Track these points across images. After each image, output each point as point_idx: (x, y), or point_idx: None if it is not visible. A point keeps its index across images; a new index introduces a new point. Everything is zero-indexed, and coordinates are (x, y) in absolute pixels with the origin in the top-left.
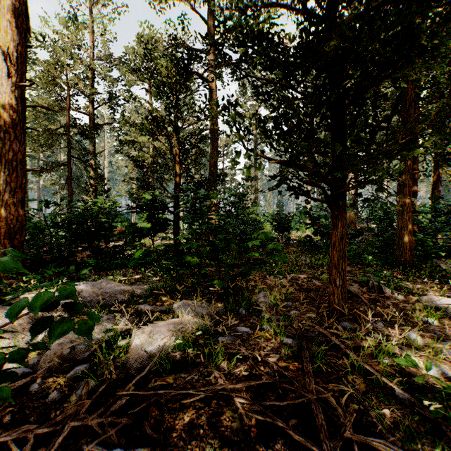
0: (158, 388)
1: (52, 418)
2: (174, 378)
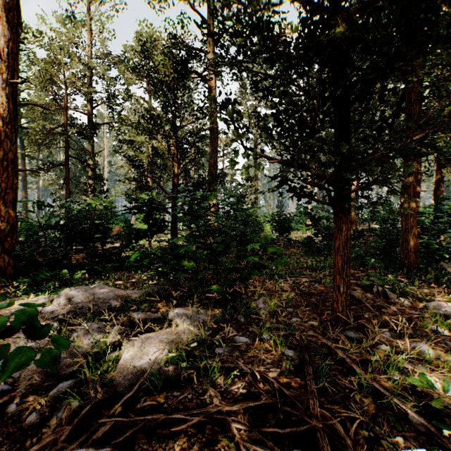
0: (148, 409)
1: (27, 446)
2: (165, 397)
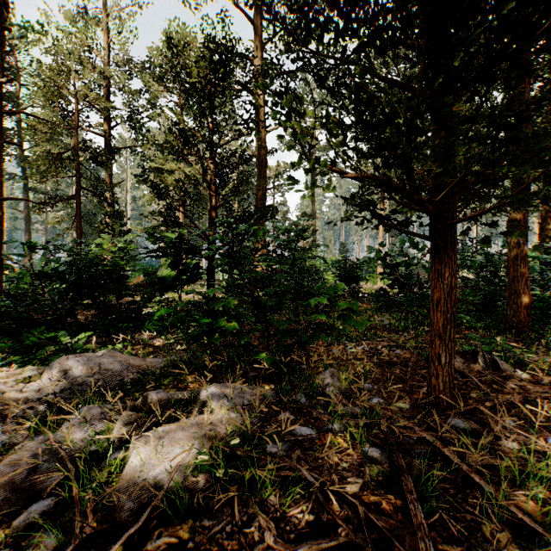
0: (163, 550)
1: None
2: (191, 529)
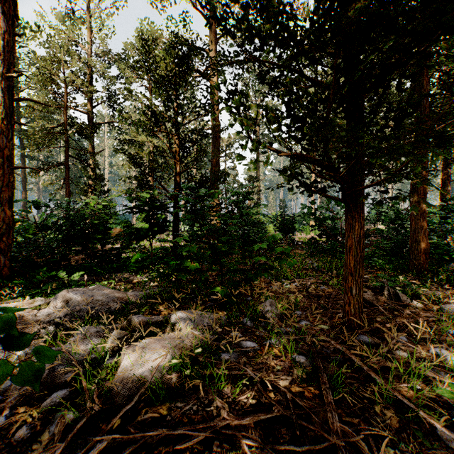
0: (149, 422)
1: None
2: (168, 408)
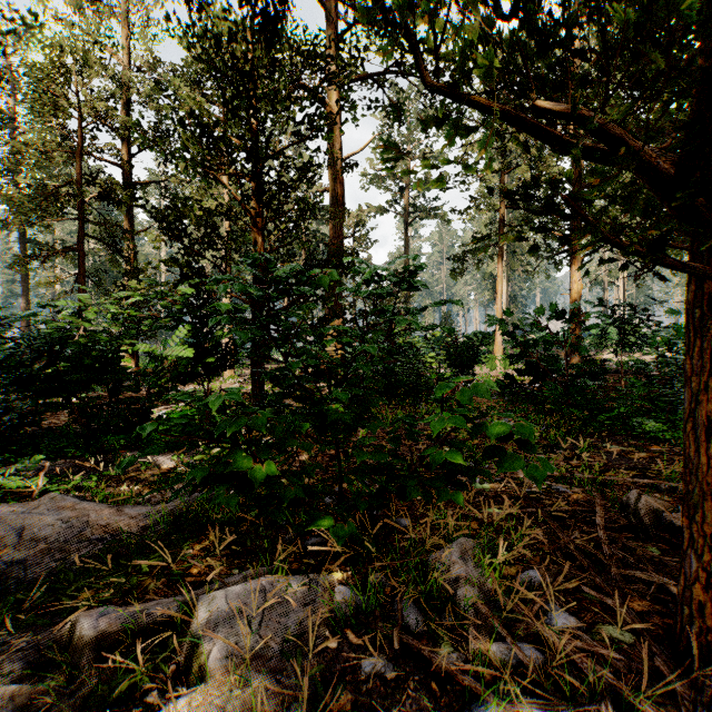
0: None
1: None
2: None
